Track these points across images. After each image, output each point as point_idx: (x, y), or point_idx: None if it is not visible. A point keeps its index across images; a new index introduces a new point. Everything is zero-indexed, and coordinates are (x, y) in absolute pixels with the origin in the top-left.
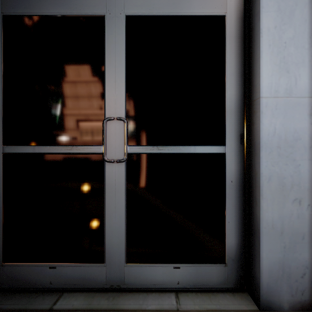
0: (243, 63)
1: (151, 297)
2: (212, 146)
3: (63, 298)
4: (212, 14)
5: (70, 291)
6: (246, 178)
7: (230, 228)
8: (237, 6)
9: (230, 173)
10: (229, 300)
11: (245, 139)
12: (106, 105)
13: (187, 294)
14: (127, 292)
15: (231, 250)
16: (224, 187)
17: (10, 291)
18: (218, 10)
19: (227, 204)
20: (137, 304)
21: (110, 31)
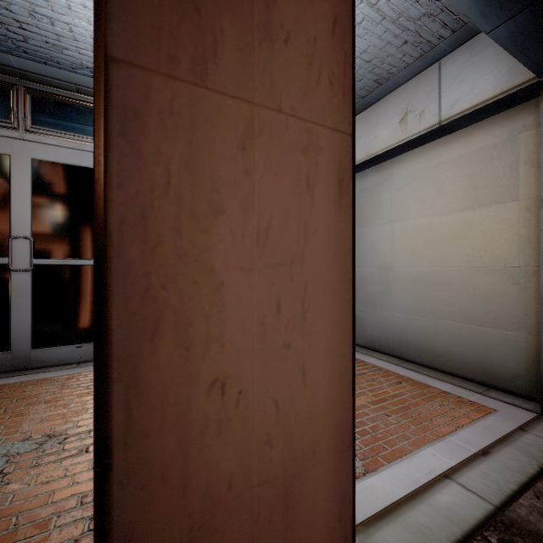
0: None
1: (55, 367)
2: None
3: None
4: None
5: None
6: None
7: None
8: None
9: None
10: None
11: None
12: (12, 226)
13: (88, 363)
14: (34, 369)
15: None
16: None
17: None
18: None
19: None
20: (42, 371)
21: (17, 169)
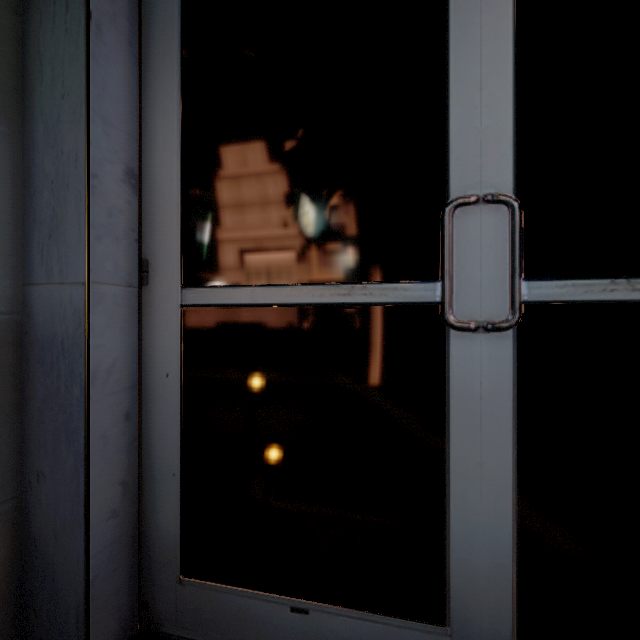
0: None
1: None
2: None
3: None
4: None
5: None
6: None
7: None
8: None
9: None
10: None
11: None
12: (450, 162)
13: None
14: None
15: None
16: None
17: None
18: None
19: None
20: None
21: None
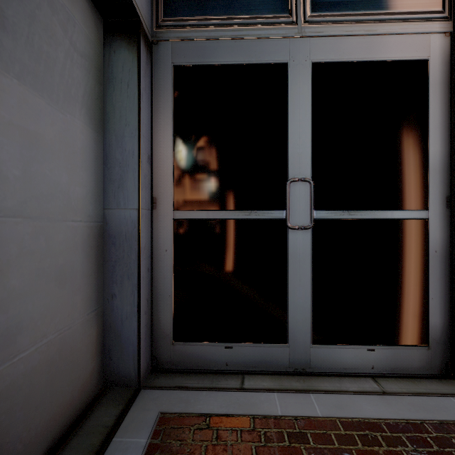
0: (450, 114)
1: (346, 380)
2: (412, 211)
3: (247, 379)
4: (413, 58)
5: (250, 374)
6: (453, 247)
7: (434, 305)
8: (442, 49)
9: (434, 242)
10: (438, 385)
11: (452, 203)
12: (289, 164)
13: (386, 379)
14: (316, 376)
15: (435, 331)
16: (427, 258)
17: (183, 373)
18: (419, 54)
19: (431, 278)
20: (334, 386)
21: (294, 81)
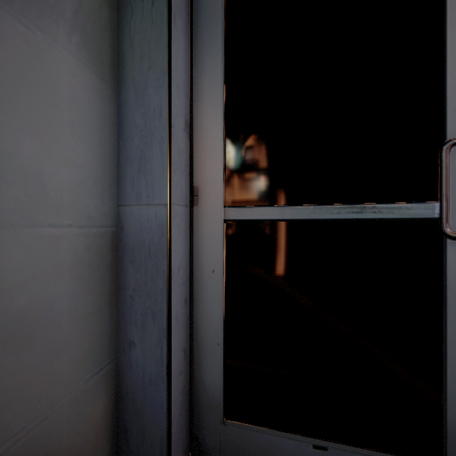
0: None
1: None
2: None
3: None
4: None
5: None
6: None
7: None
8: None
9: None
10: None
11: None
12: (447, 112)
13: None
14: None
15: None
16: None
17: None
18: None
19: None
20: None
21: None
